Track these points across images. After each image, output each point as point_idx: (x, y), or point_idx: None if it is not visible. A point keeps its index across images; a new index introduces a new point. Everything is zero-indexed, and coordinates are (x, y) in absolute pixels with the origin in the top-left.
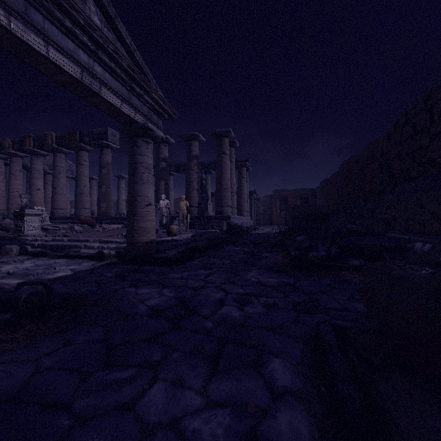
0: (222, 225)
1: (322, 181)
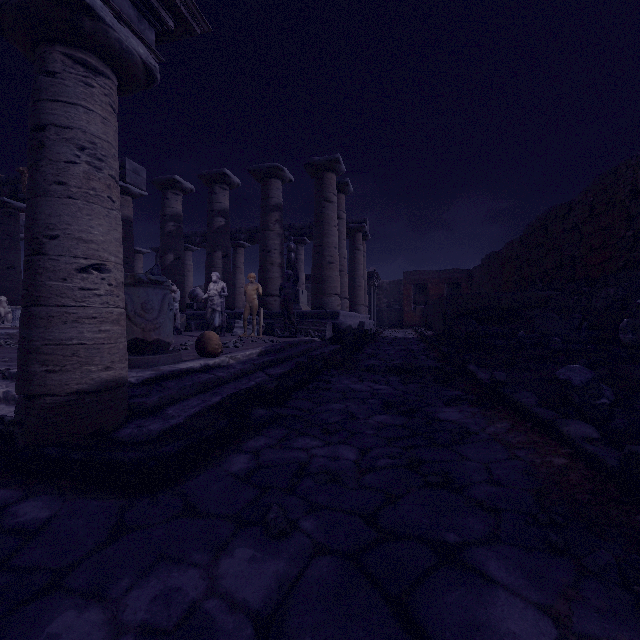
0: (324, 329)
1: (487, 256)
